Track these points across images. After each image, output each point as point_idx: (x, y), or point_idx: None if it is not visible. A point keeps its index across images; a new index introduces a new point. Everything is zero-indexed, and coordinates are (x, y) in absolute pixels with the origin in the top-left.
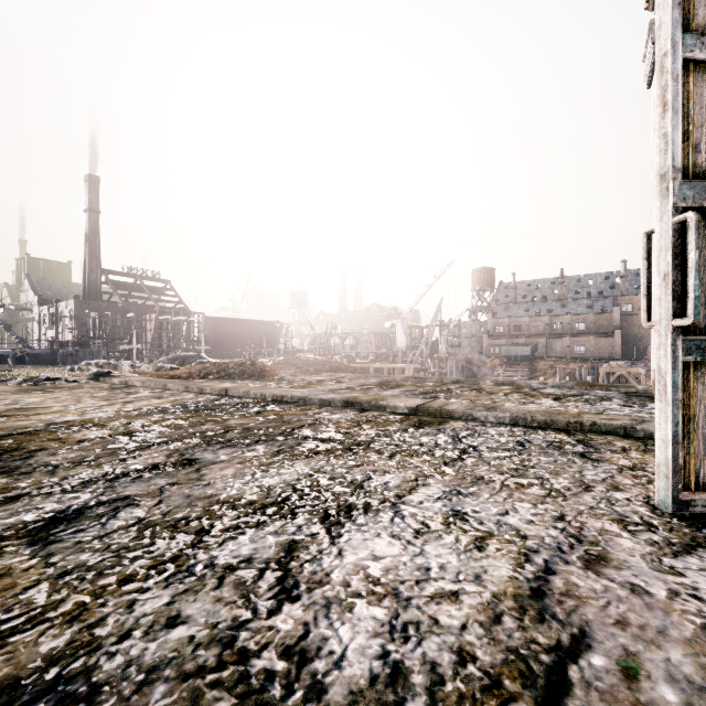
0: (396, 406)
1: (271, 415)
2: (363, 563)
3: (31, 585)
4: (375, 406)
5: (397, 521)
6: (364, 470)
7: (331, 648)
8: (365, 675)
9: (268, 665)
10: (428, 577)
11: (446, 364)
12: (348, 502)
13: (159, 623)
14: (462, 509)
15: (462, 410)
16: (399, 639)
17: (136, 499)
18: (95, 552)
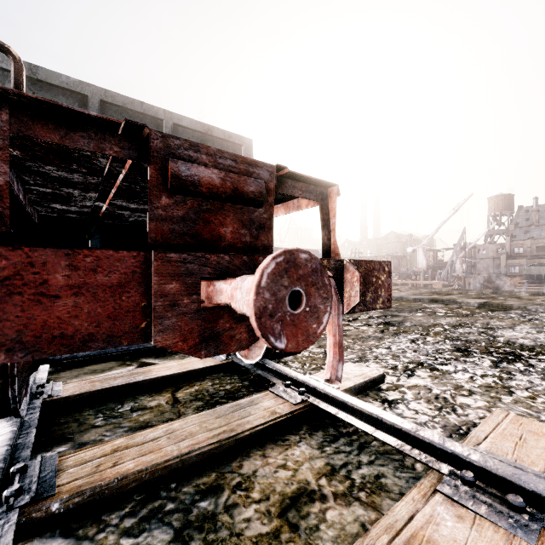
0: (468, 302)
1: (395, 304)
2: (512, 335)
3: (412, 331)
4: (453, 302)
5: (516, 331)
6: (483, 321)
7: (519, 342)
8: (533, 344)
9: (504, 342)
10: (540, 338)
11: (463, 282)
12: (488, 326)
13: (463, 337)
14: (543, 330)
15: (518, 305)
16: (538, 343)
17: (400, 321)
18: (416, 328)
